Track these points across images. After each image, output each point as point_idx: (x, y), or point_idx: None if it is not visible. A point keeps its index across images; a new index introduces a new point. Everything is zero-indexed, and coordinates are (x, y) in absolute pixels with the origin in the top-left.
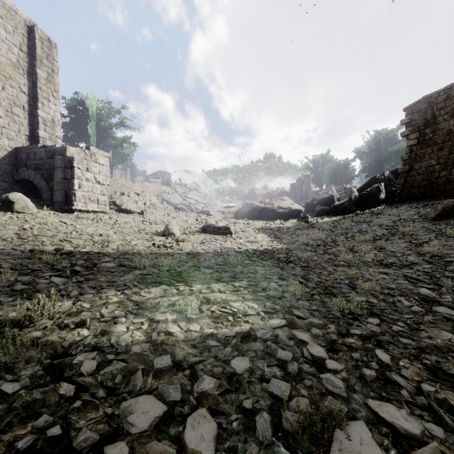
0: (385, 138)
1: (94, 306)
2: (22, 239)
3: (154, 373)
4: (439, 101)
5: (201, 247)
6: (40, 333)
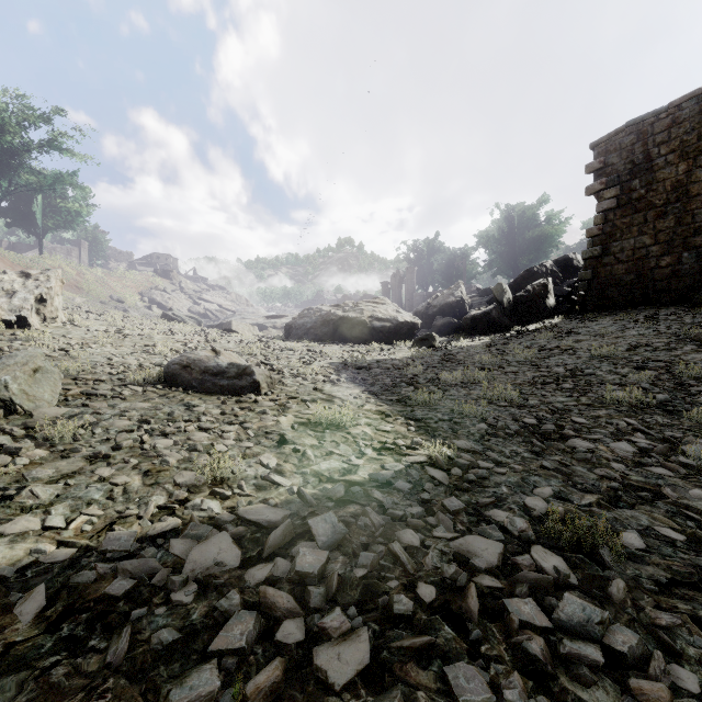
0: (521, 218)
1: None
2: None
3: None
4: (658, 129)
5: (68, 490)
6: None
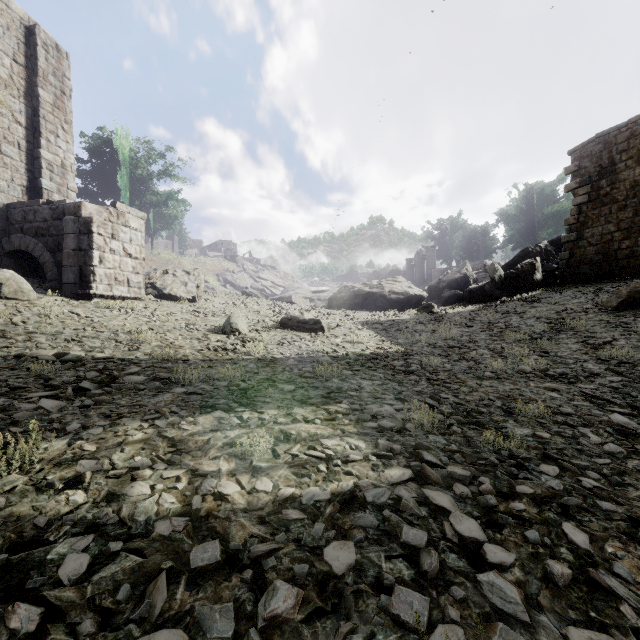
0: (540, 195)
1: (103, 447)
2: (7, 338)
3: (189, 577)
4: (620, 140)
5: (279, 350)
6: (1, 500)
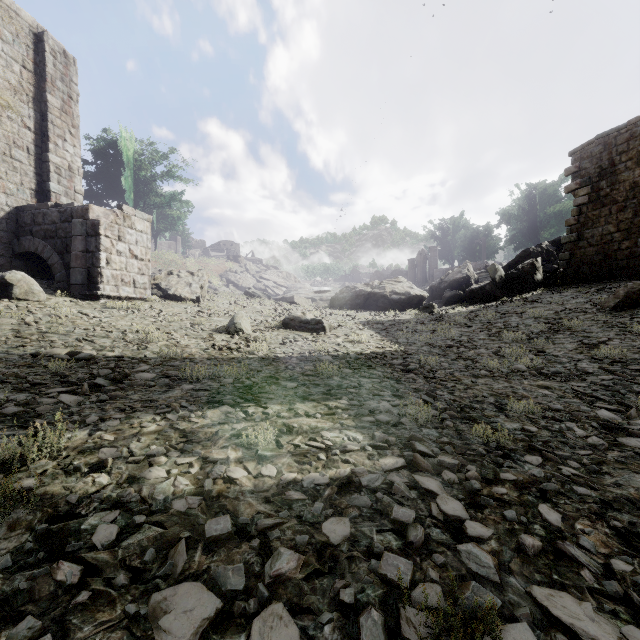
0: (542, 195)
1: (121, 438)
2: (22, 338)
3: (205, 544)
4: (619, 141)
5: (282, 349)
6: (36, 480)
